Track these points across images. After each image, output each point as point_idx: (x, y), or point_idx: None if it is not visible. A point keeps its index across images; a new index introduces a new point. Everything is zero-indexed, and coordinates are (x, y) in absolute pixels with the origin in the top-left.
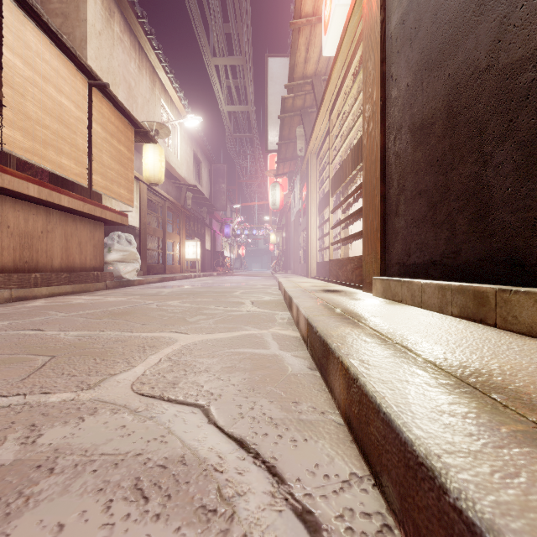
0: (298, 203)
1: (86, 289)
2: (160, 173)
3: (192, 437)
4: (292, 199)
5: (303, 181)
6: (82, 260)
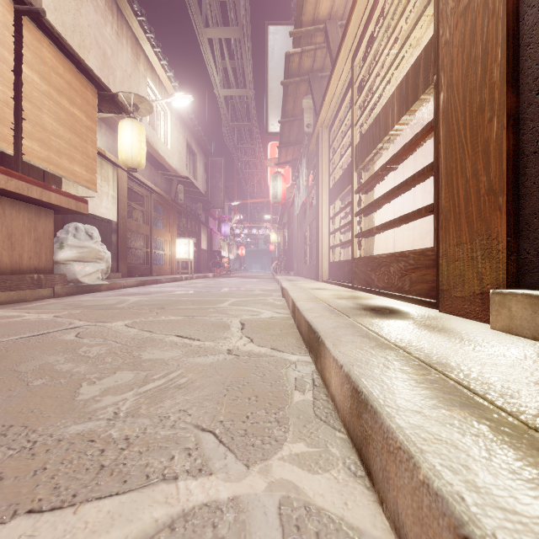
0: (304, 192)
1: (18, 299)
2: (140, 155)
3: None
4: (296, 190)
5: (310, 166)
6: (15, 258)
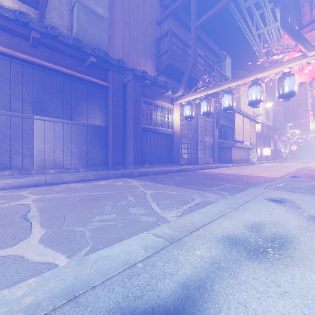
0: None
1: (247, 164)
2: (259, 129)
3: (289, 170)
4: None
5: None
6: (246, 158)
